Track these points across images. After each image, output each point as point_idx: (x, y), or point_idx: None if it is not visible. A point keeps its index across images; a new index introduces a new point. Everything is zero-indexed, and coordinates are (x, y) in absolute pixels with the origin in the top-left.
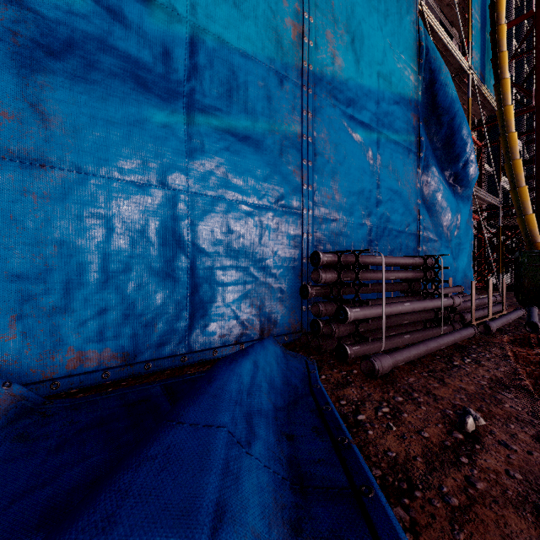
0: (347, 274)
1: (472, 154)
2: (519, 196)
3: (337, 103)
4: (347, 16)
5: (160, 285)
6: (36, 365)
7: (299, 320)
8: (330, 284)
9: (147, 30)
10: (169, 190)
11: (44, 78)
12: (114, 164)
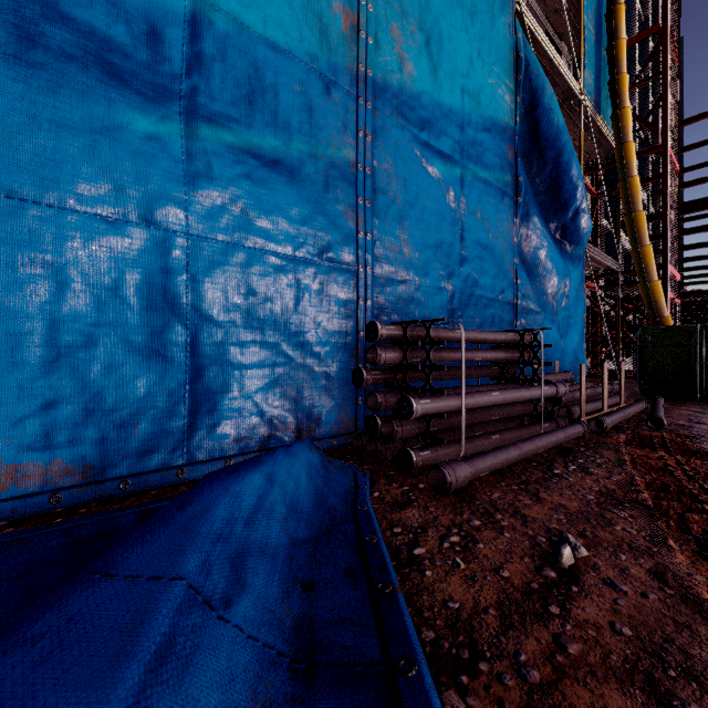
0: (416, 353)
1: (583, 202)
2: (642, 257)
3: (407, 124)
4: (420, 8)
5: (144, 367)
6: None
7: (353, 416)
8: (393, 367)
9: None
10: (157, 230)
11: None
12: (68, 188)
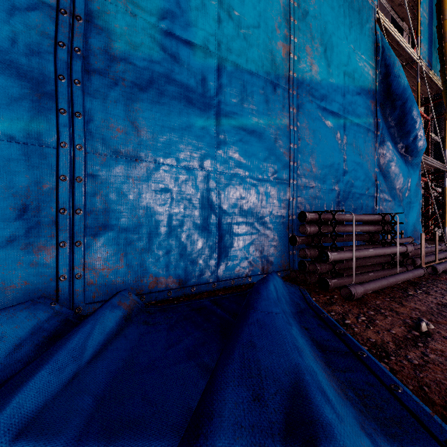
0: (325, 228)
1: (420, 130)
2: None
3: (314, 99)
4: (321, 33)
5: (200, 235)
6: (133, 285)
7: (287, 261)
8: (312, 235)
9: (192, 65)
10: (205, 171)
11: (137, 104)
12: (174, 156)
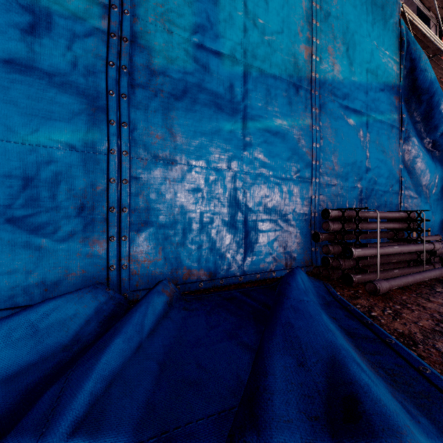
0: (348, 225)
1: None
2: None
3: (336, 98)
4: (343, 32)
5: (228, 231)
6: (170, 276)
7: (310, 257)
8: (335, 232)
9: (221, 74)
10: (232, 171)
11: (173, 113)
12: (205, 158)
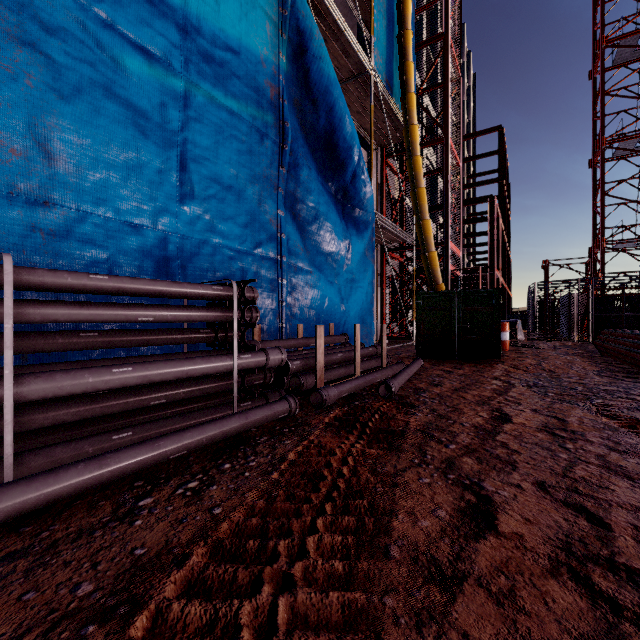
0: None
1: (360, 165)
2: (423, 230)
3: None
4: None
5: None
6: None
7: None
8: None
9: None
10: None
11: None
12: None
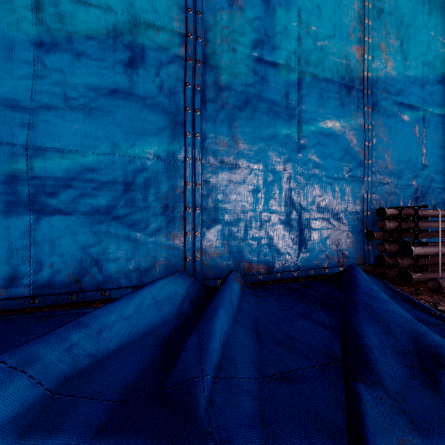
0: (405, 223)
1: None
2: None
3: (390, 95)
4: (397, 27)
5: (284, 229)
6: (234, 268)
7: (362, 256)
8: (390, 230)
9: (277, 83)
10: (288, 173)
11: (236, 122)
12: (263, 162)
